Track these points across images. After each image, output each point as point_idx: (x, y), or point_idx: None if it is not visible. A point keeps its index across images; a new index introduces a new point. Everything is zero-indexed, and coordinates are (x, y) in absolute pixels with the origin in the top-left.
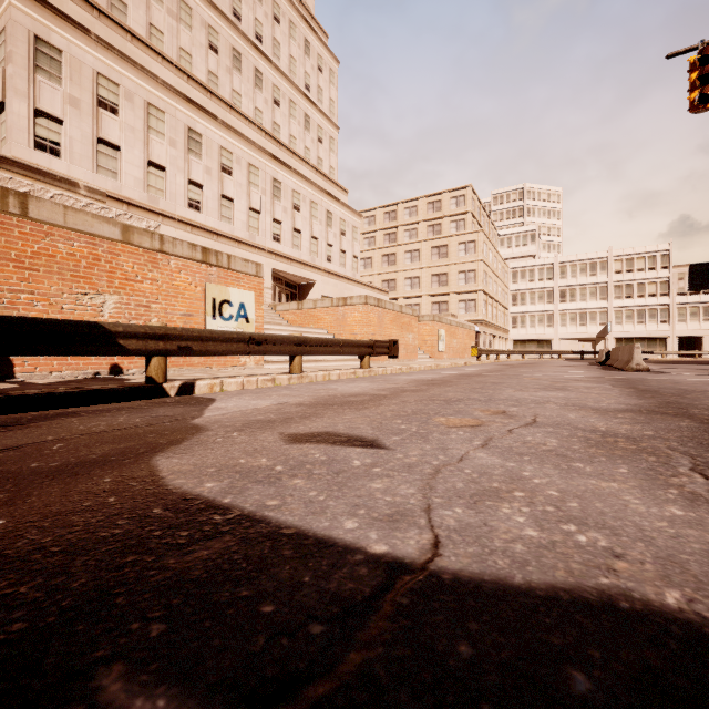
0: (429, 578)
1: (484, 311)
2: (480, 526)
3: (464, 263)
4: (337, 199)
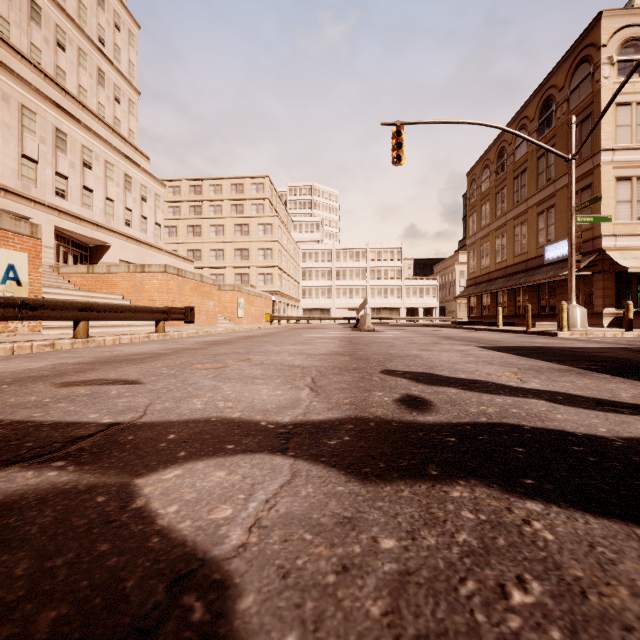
0: (129, 425)
1: (279, 284)
2: (174, 408)
3: (263, 241)
4: (137, 165)
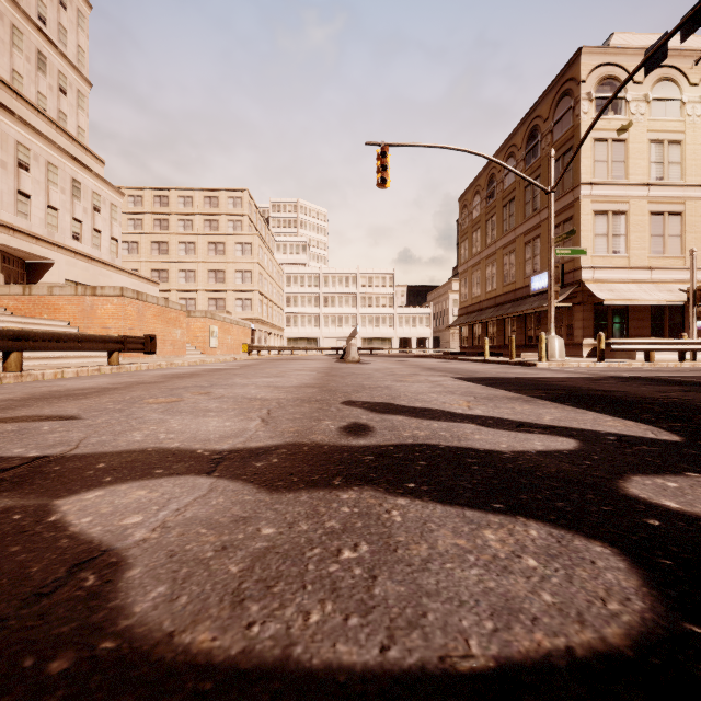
0: (58, 457)
1: (260, 310)
2: (110, 440)
3: (241, 262)
4: (88, 168)
